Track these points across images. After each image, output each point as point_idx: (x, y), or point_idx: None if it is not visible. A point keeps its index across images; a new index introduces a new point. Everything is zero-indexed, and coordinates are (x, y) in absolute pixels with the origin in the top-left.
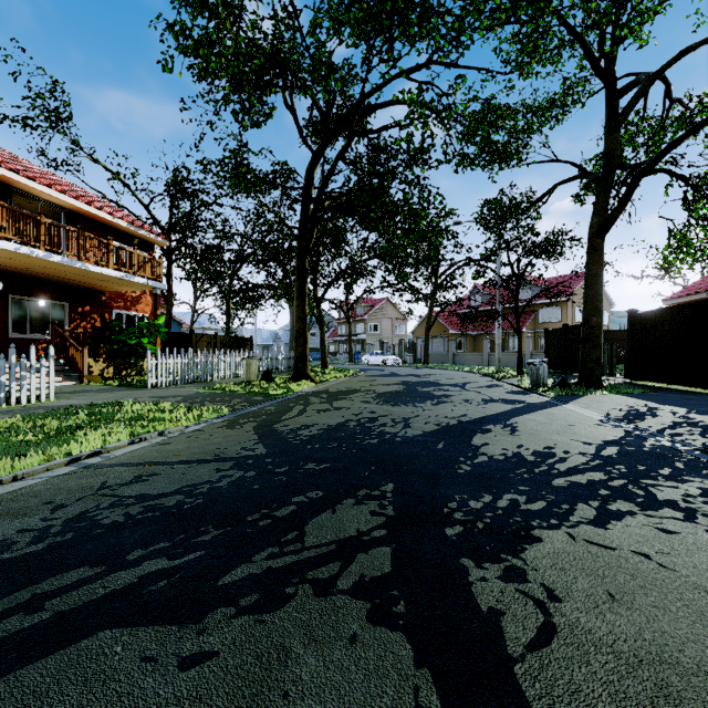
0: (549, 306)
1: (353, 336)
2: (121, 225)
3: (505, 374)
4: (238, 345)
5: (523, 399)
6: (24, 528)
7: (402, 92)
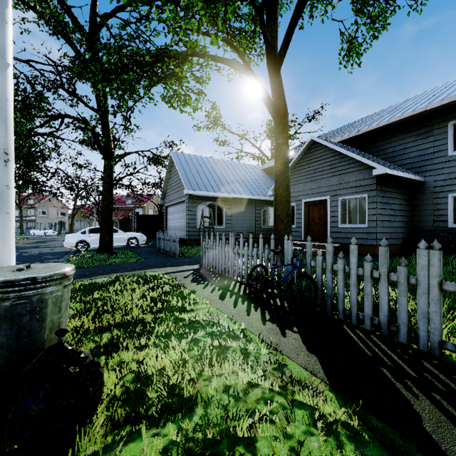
0: (138, 208)
1: (25, 218)
2: None
3: None
4: None
5: None
6: None
7: None
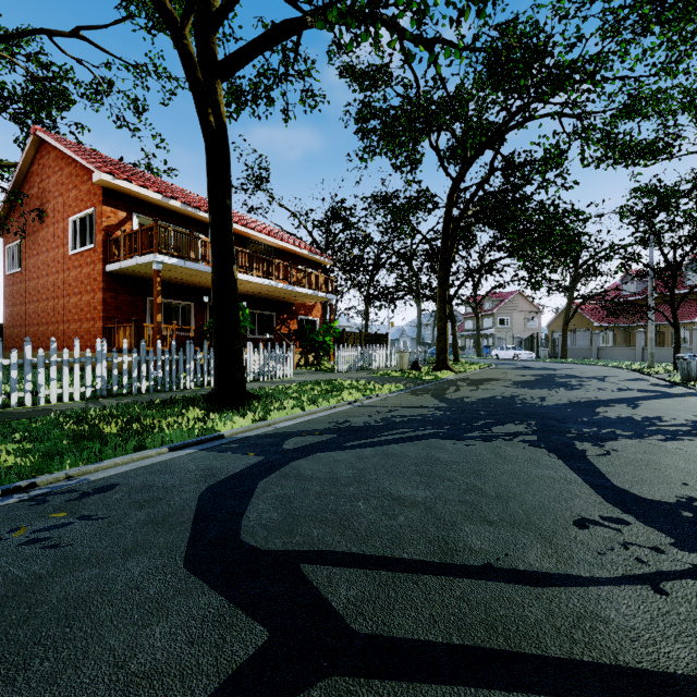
0: None
1: (480, 331)
2: (304, 254)
3: (658, 369)
4: (377, 341)
5: (663, 390)
6: (366, 420)
7: (538, 144)
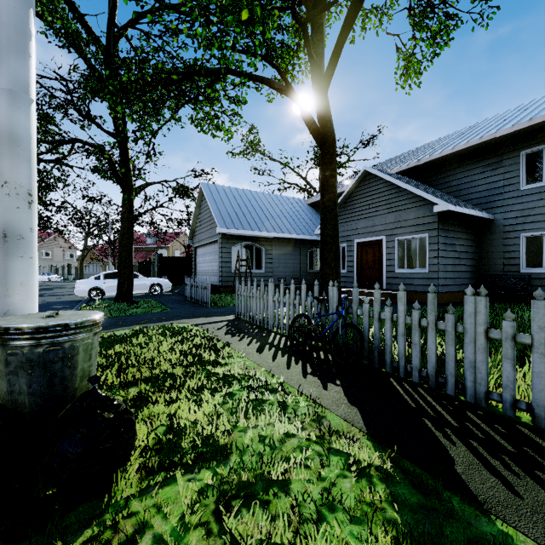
0: (162, 249)
1: None
2: None
3: None
4: None
5: None
6: None
7: None
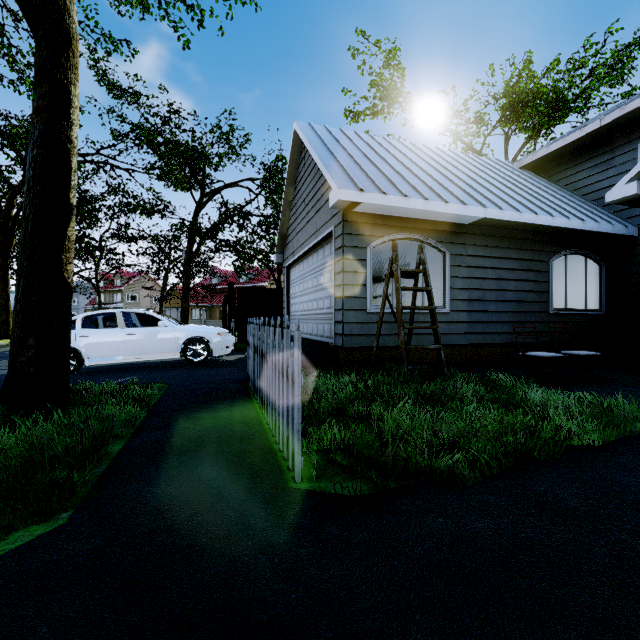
0: None
1: (109, 305)
2: None
3: None
4: None
5: None
6: None
7: None
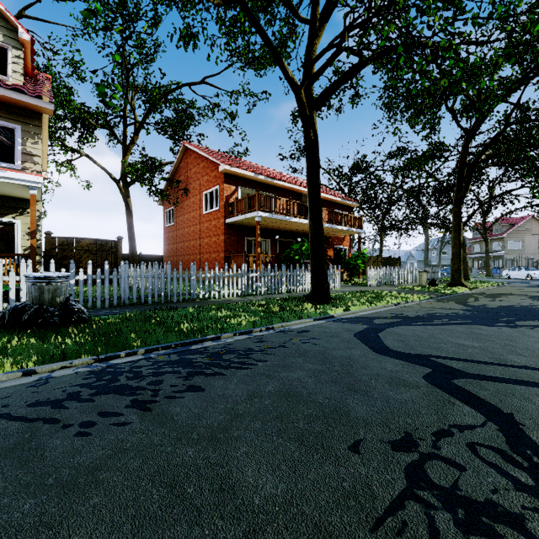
0: None
1: (489, 253)
2: (338, 200)
3: None
4: (391, 263)
5: None
6: (415, 313)
7: None
